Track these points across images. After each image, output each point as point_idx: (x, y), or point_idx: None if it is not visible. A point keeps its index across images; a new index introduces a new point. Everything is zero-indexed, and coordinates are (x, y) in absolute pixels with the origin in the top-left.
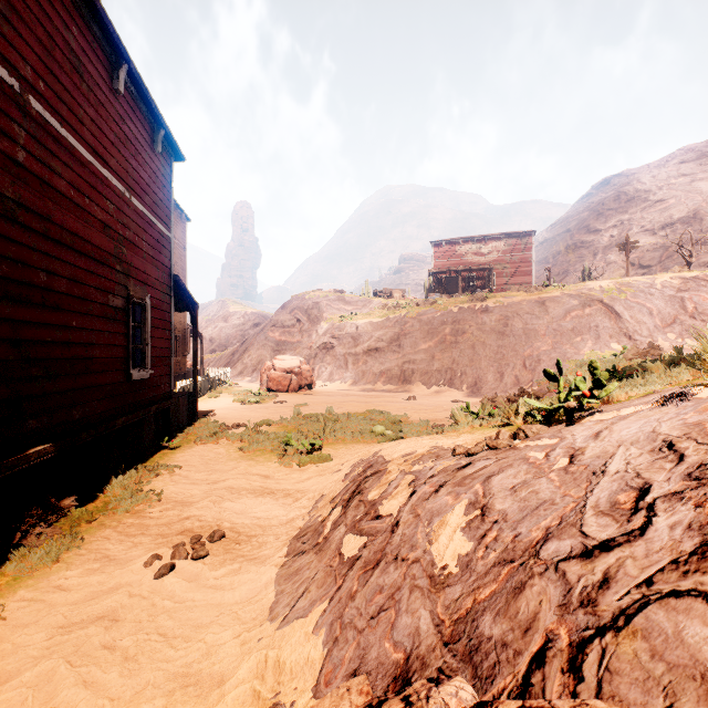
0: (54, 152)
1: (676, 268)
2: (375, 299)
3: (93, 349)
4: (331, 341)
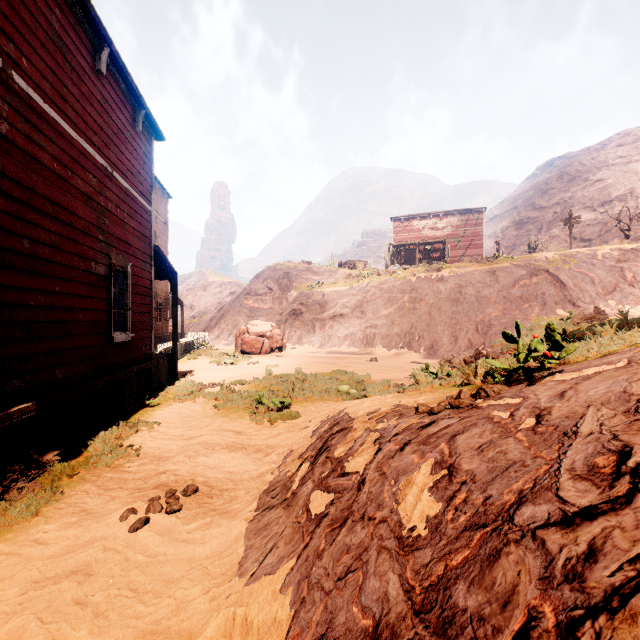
0: (37, 126)
1: (616, 240)
2: (340, 269)
3: (76, 313)
4: (300, 307)
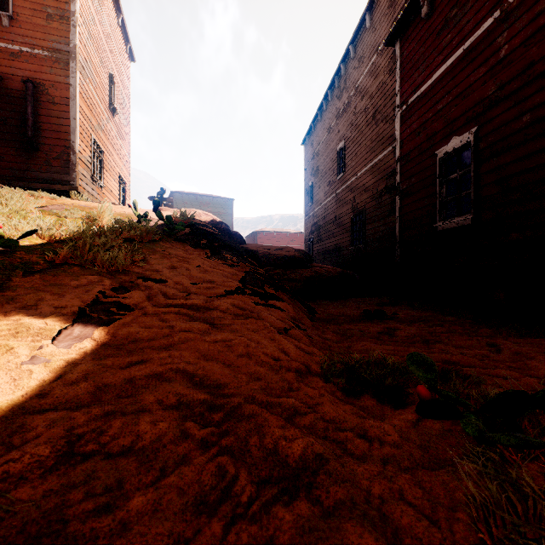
0: None
1: None
2: None
3: None
4: None
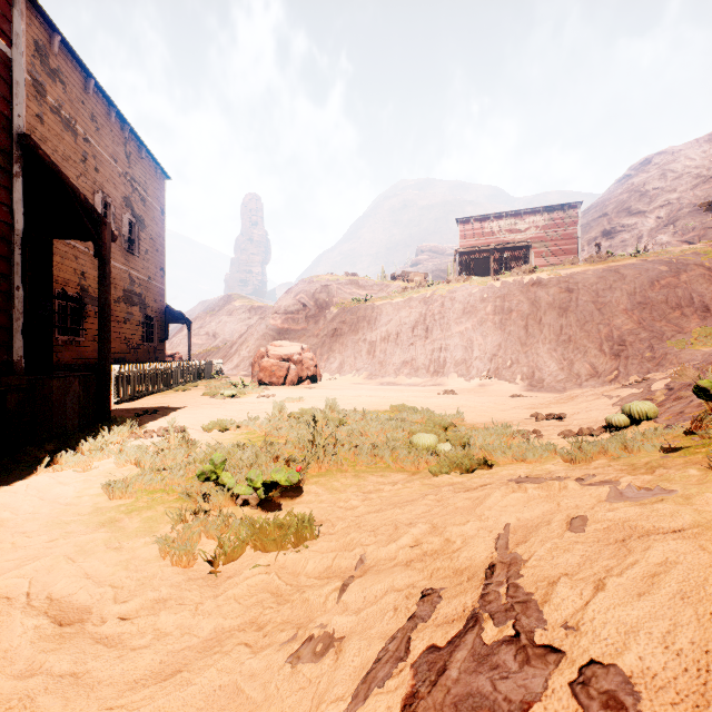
0: None
1: None
2: (393, 283)
3: None
4: (341, 326)
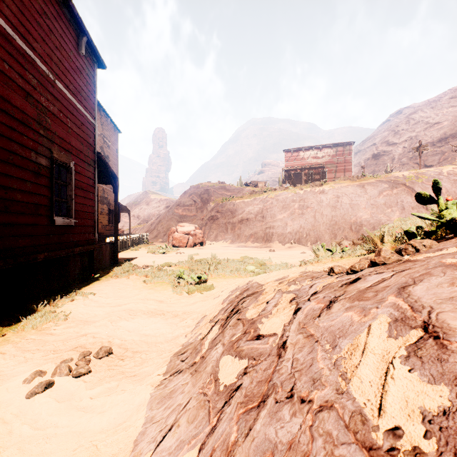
0: None
1: (456, 161)
2: (246, 188)
3: (14, 192)
4: (216, 214)
